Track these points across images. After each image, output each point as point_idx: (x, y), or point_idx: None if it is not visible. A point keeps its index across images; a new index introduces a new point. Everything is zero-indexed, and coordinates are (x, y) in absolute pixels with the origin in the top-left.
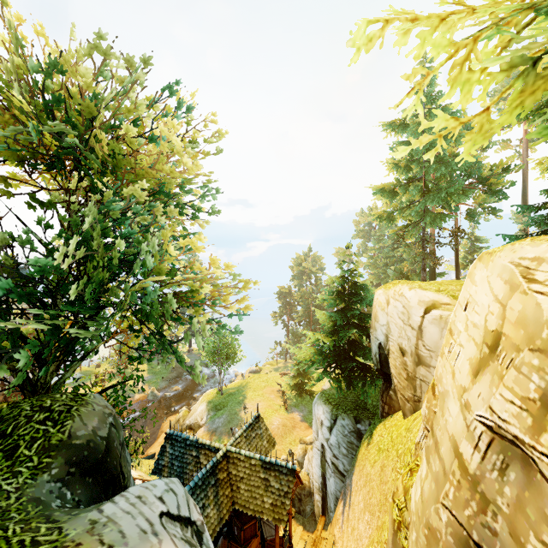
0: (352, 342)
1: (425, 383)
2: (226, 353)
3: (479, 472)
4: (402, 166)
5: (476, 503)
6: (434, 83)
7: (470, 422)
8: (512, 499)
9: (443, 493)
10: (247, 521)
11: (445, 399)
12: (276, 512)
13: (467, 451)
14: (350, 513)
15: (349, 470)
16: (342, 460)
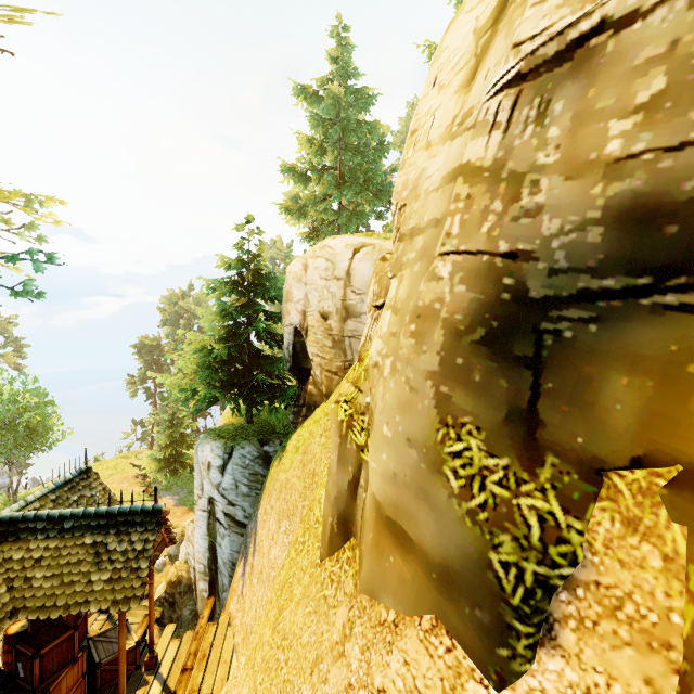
0: (255, 354)
1: (357, 337)
2: (26, 427)
3: (503, 150)
4: (316, 145)
5: (501, 198)
6: (350, 59)
7: (477, 114)
8: (565, 130)
9: (441, 240)
10: (52, 638)
11: (419, 182)
12: (118, 590)
13: (477, 149)
14: (256, 559)
15: (253, 512)
16: (242, 503)
